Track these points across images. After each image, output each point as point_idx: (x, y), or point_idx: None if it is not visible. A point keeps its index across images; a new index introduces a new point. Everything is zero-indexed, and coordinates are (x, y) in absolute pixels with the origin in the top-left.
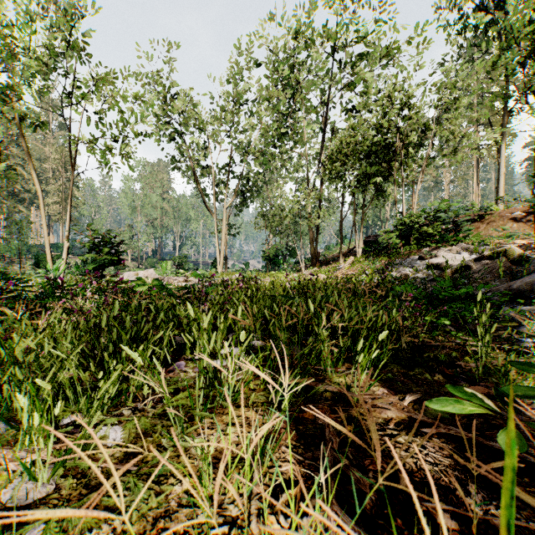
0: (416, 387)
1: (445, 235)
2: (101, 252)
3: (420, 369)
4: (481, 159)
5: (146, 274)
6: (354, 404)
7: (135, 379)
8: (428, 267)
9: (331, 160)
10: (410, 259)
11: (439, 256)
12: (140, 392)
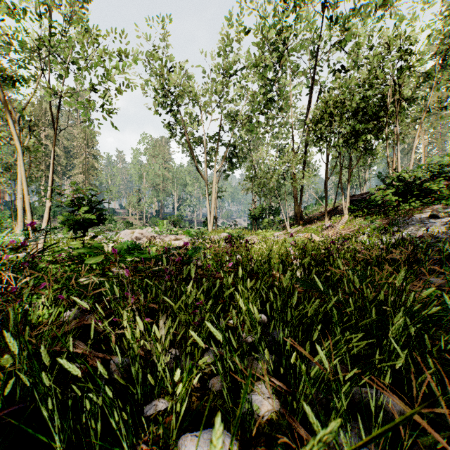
0: None
1: None
2: (79, 212)
3: None
4: None
5: (141, 232)
6: None
7: None
8: None
9: (317, 121)
10: (418, 218)
11: None
12: None
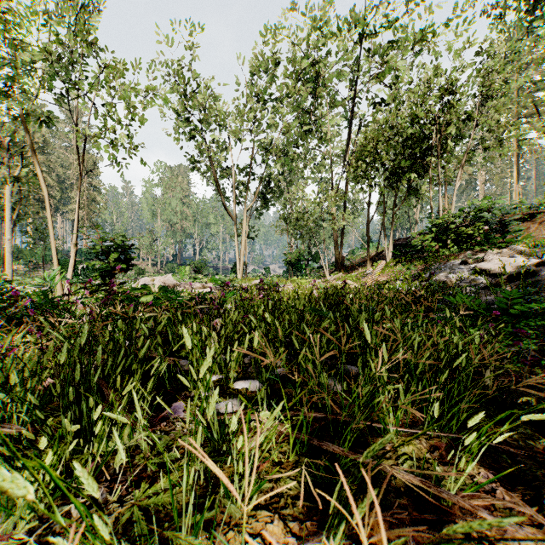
0: (539, 469)
1: (491, 236)
2: (109, 257)
3: (528, 429)
4: (522, 154)
5: (163, 280)
6: (448, 506)
7: (94, 451)
8: (475, 272)
9: (358, 158)
10: (451, 264)
11: (487, 260)
12: (112, 460)
